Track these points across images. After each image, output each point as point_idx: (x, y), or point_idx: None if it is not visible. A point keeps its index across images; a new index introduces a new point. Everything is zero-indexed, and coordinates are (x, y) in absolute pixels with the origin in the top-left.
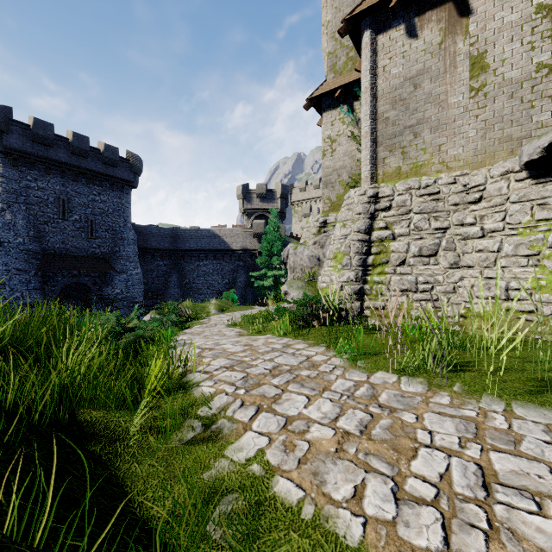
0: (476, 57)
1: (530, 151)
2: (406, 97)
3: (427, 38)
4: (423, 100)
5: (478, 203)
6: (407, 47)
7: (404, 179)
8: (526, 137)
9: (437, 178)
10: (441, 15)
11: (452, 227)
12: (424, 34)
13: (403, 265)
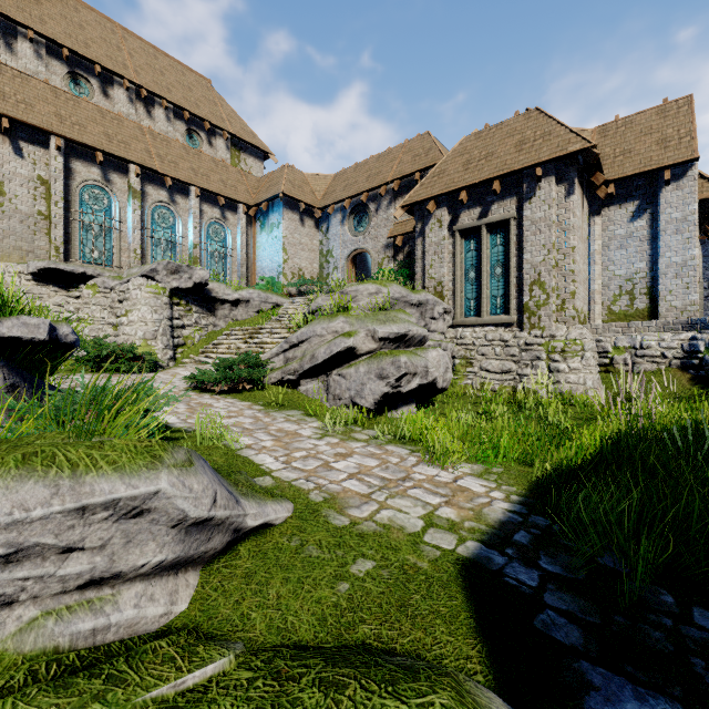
0: None
1: (34, 267)
2: None
3: None
4: None
5: None
6: None
7: None
8: (32, 252)
9: None
10: None
11: None
12: None
13: None
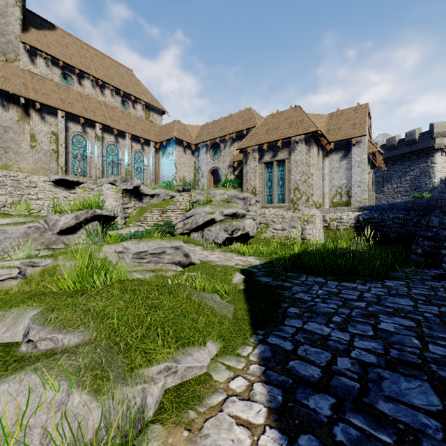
0: (33, 135)
1: (54, 178)
2: (1, 133)
3: (12, 114)
4: (10, 139)
5: (35, 188)
6: (1, 112)
7: (1, 170)
8: (49, 170)
9: (18, 174)
10: (18, 110)
11: (26, 194)
12: (11, 112)
13: (5, 207)
